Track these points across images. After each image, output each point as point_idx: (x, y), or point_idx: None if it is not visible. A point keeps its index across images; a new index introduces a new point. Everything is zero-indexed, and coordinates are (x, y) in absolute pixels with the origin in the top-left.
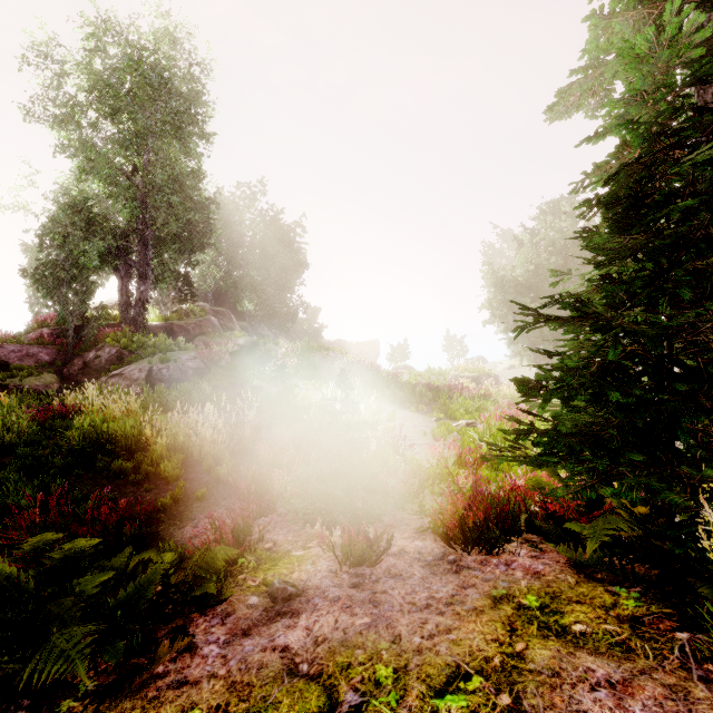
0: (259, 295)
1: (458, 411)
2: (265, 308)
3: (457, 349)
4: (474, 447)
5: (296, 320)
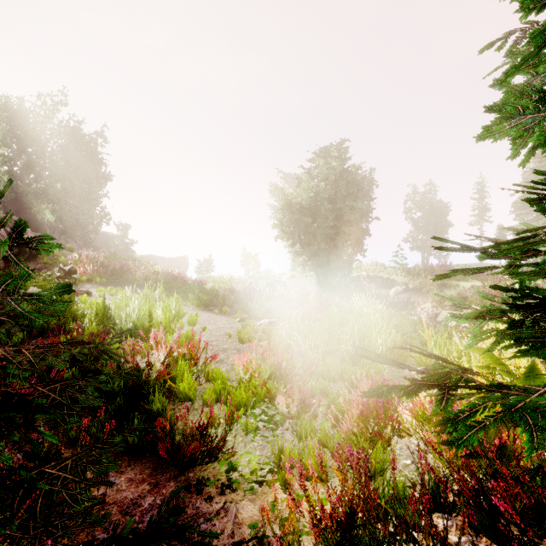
0: (59, 205)
1: (259, 311)
2: (67, 218)
3: (252, 264)
4: (284, 347)
5: (107, 235)
